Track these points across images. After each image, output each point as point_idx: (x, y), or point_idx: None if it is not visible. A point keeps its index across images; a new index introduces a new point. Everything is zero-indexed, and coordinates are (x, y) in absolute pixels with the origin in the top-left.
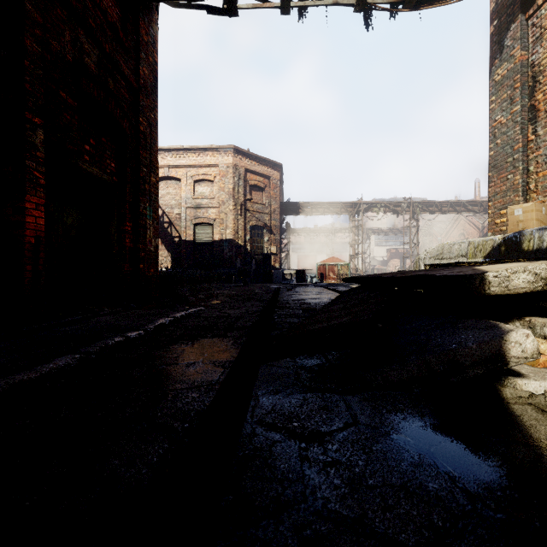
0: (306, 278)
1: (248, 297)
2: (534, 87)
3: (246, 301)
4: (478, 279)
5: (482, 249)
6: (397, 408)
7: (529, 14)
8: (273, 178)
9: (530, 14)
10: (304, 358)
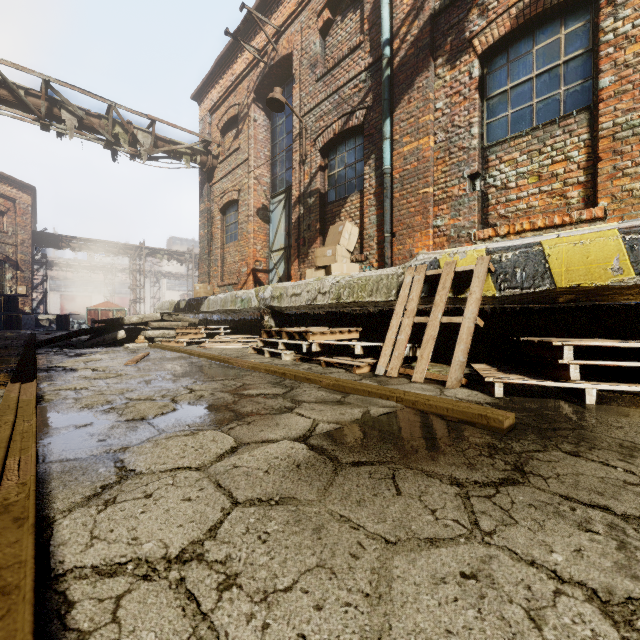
0: (72, 324)
1: (1, 338)
2: (212, 223)
3: (2, 340)
4: (121, 319)
5: (172, 306)
6: (84, 349)
7: (210, 185)
8: (20, 201)
9: (211, 185)
10: (58, 348)
